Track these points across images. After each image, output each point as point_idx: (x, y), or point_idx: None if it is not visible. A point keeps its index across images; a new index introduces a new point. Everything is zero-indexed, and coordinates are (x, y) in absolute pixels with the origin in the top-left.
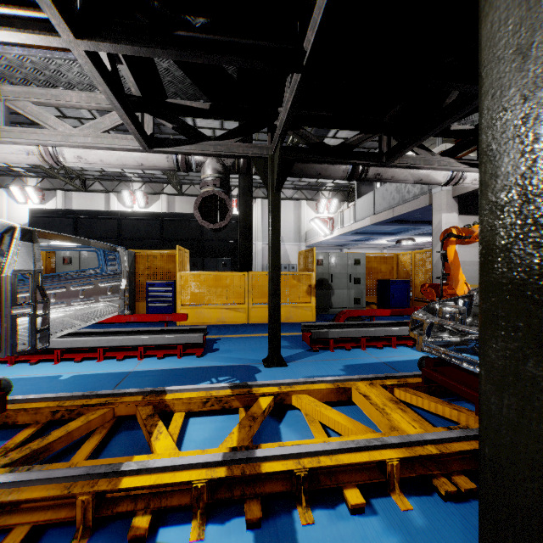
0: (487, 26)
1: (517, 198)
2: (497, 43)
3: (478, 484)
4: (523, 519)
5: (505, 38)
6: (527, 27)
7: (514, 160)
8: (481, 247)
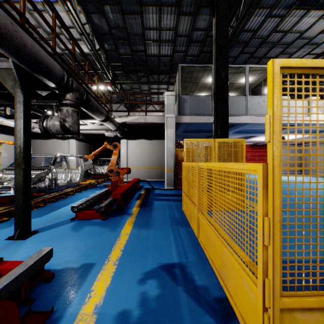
0: (16, 132)
1: (20, 153)
2: (17, 135)
3: (15, 188)
4: (20, 188)
5: (18, 135)
6: (21, 136)
7: (19, 149)
8: (15, 158)
